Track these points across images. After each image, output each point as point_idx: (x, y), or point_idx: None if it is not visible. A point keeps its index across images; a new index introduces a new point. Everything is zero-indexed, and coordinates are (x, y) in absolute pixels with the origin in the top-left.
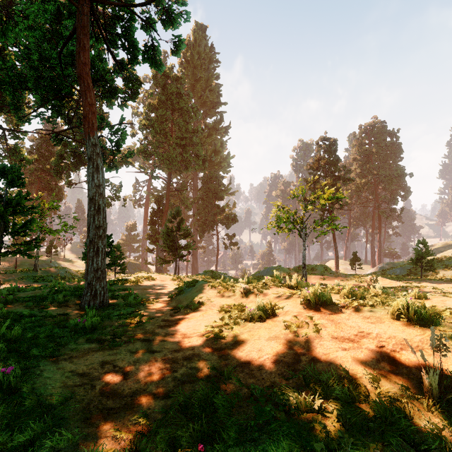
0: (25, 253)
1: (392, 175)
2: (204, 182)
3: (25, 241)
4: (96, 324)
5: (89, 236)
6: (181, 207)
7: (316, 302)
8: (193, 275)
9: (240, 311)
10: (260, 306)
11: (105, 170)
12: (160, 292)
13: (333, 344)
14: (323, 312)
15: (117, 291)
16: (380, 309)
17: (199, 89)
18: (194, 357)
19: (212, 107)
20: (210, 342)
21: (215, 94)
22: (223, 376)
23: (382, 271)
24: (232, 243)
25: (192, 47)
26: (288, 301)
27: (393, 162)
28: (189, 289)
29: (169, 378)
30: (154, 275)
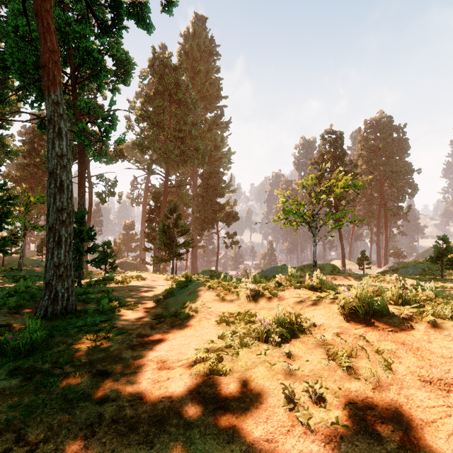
0: (0, 250)
1: (399, 171)
2: (204, 178)
3: (2, 236)
4: (38, 342)
5: (48, 222)
6: (180, 206)
7: (365, 311)
8: (189, 275)
9: (248, 322)
10: (280, 318)
11: (94, 159)
12: (147, 294)
13: (432, 396)
14: (380, 328)
15: (96, 293)
16: None
17: (199, 82)
18: (170, 417)
19: (212, 101)
20: (201, 382)
21: (215, 88)
22: None
23: (392, 271)
24: (232, 242)
25: (191, 39)
26: (318, 309)
27: (399, 158)
28: (180, 291)
29: None
30: (145, 274)
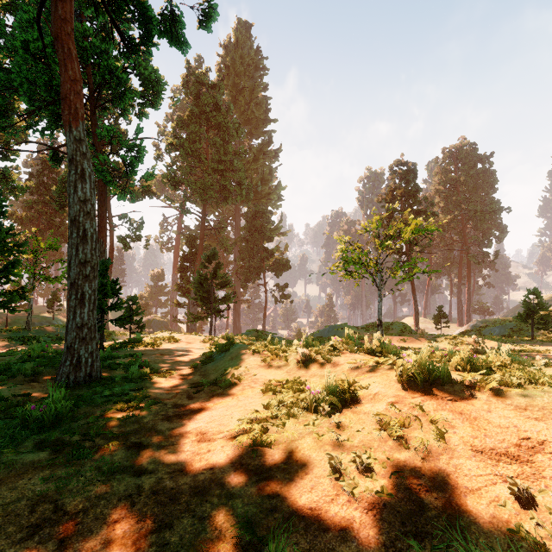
0: (6, 306)
1: (485, 210)
2: (248, 219)
3: (8, 290)
4: (63, 413)
5: (69, 277)
6: (219, 251)
7: (424, 379)
8: (231, 336)
9: (297, 391)
10: (330, 386)
11: (117, 198)
12: (182, 359)
13: (481, 465)
14: (439, 397)
15: (122, 357)
16: (537, 392)
17: (242, 102)
18: (212, 488)
19: (258, 125)
20: (244, 453)
21: (262, 109)
22: (265, 544)
23: (475, 331)
24: (283, 295)
25: (233, 50)
26: (374, 376)
27: (485, 194)
28: (221, 356)
29: (151, 549)
30: (178, 335)
